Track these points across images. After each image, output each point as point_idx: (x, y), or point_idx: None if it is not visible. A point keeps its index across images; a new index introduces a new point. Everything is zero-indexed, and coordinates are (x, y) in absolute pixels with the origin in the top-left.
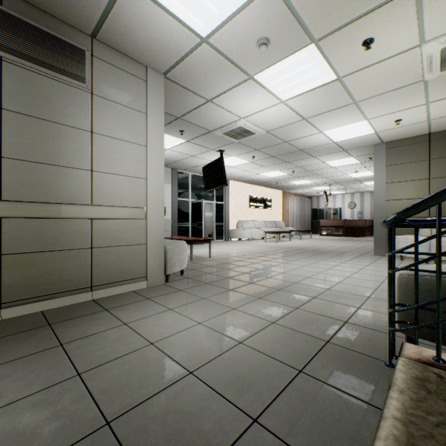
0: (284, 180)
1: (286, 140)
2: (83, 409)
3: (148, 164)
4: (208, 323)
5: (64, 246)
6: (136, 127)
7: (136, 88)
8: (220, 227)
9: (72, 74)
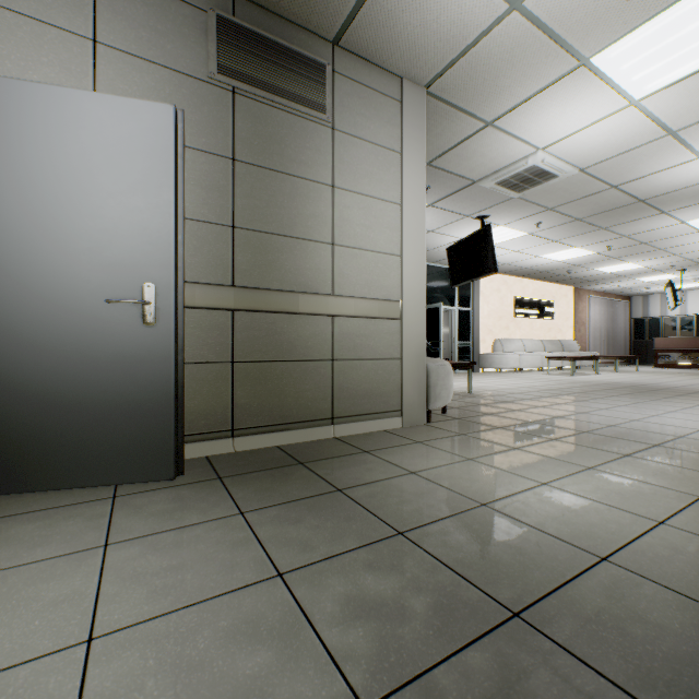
0: (585, 265)
1: (614, 183)
2: (451, 585)
3: (403, 233)
4: (559, 484)
5: (300, 355)
6: (388, 176)
7: (387, 115)
8: (465, 349)
9: (310, 103)
